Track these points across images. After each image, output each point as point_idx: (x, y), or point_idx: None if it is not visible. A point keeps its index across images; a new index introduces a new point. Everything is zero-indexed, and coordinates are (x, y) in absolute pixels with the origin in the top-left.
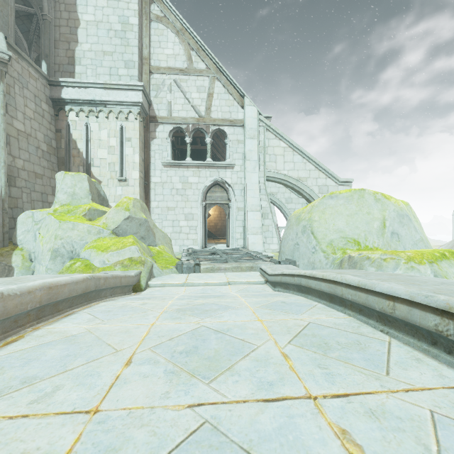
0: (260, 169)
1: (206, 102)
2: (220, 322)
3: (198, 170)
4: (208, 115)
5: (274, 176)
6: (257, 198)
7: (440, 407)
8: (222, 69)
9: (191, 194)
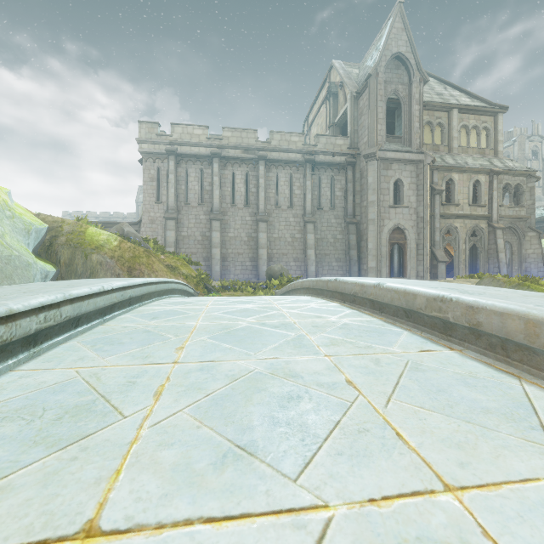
0: None
1: None
2: (244, 511)
3: None
4: None
5: None
6: None
7: (93, 360)
8: None
9: None
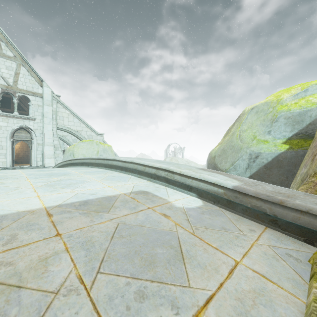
0: (54, 123)
1: (13, 77)
2: None
3: (7, 118)
4: (16, 85)
5: (63, 128)
6: (51, 139)
7: None
8: (26, 61)
9: (1, 133)
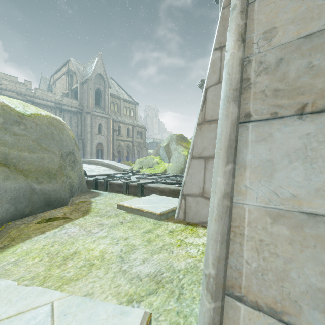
0: None
1: None
2: None
3: None
4: None
5: None
6: None
7: None
8: None
9: None
